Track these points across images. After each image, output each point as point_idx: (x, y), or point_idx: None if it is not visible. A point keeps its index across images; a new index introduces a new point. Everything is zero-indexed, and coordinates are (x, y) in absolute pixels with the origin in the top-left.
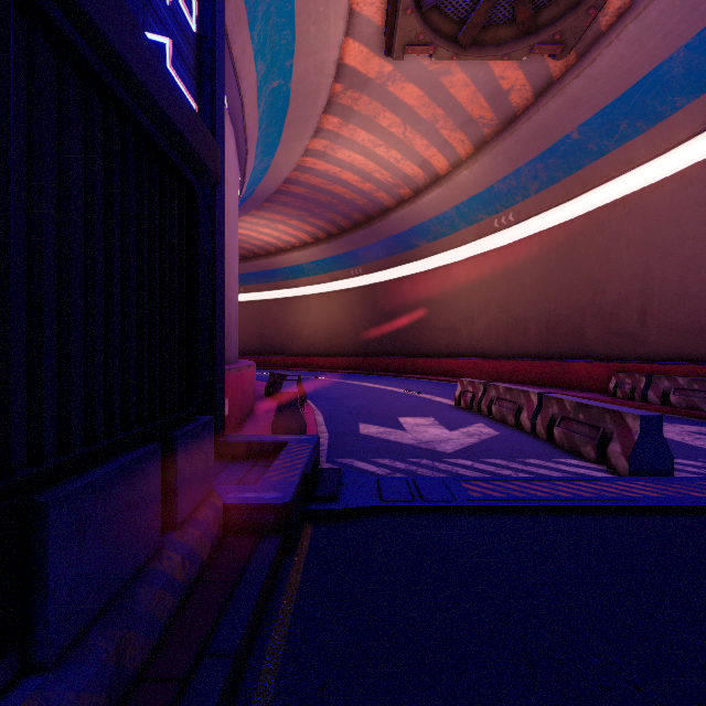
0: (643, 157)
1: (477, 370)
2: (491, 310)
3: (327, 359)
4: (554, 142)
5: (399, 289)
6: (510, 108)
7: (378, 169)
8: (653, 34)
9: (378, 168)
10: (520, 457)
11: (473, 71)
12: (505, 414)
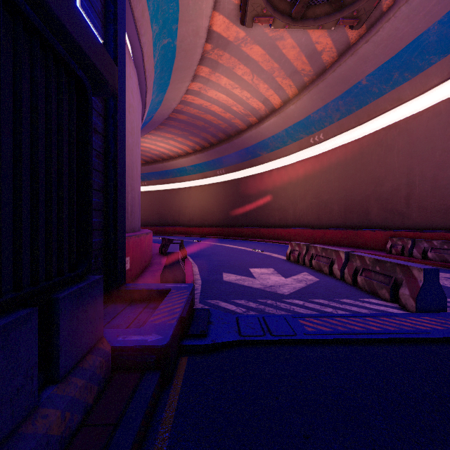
0: (409, 96)
1: (299, 235)
2: (308, 197)
3: (201, 228)
4: (350, 87)
5: (249, 183)
6: (322, 64)
7: (235, 104)
8: (417, 13)
9: (235, 103)
10: (336, 297)
11: (298, 37)
12: (322, 266)
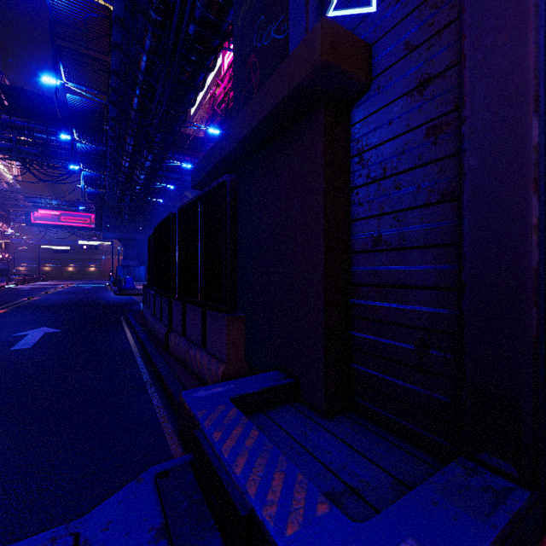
0: None
1: None
2: None
3: None
4: None
5: None
6: None
7: None
8: None
9: None
10: None
11: None
12: None
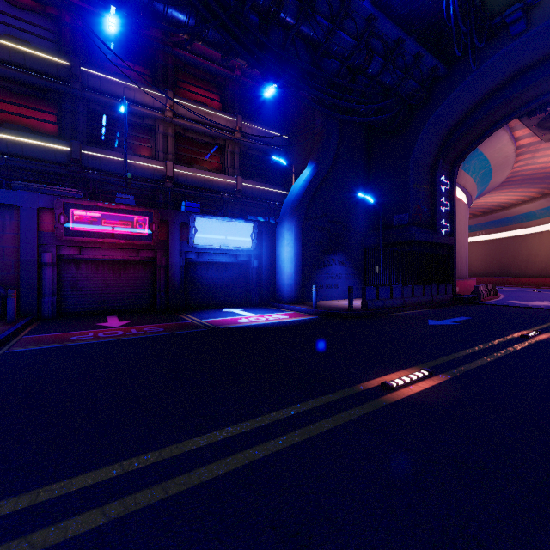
0: None
1: None
2: None
3: None
4: None
5: None
6: None
7: None
8: None
9: None
10: None
11: None
12: None
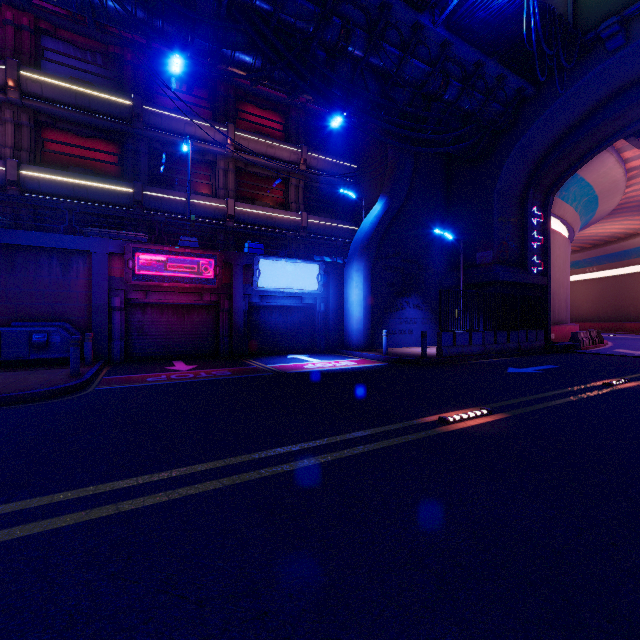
0: None
1: None
2: None
3: None
4: None
5: None
6: None
7: None
8: None
9: None
10: None
11: None
12: None
